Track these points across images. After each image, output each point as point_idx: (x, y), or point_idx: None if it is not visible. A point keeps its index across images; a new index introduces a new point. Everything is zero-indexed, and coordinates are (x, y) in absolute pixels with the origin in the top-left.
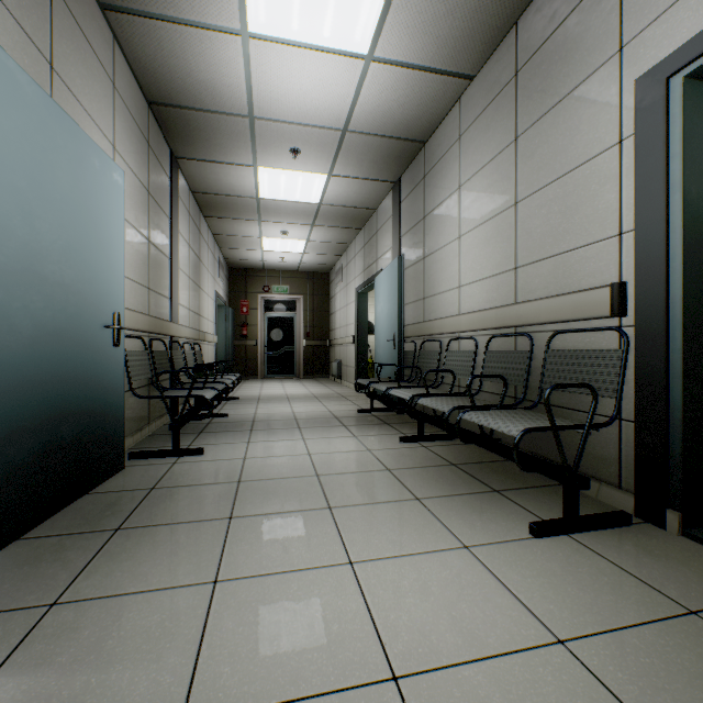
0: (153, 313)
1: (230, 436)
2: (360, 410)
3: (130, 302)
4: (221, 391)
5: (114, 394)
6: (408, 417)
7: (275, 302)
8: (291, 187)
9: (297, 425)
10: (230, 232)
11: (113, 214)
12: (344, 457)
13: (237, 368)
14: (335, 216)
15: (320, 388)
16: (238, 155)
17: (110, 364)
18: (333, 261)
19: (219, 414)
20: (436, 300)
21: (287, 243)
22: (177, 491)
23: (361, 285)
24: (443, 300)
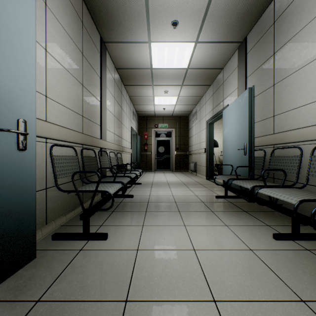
0: (86, 132)
1: (130, 217)
2: (218, 196)
3: (63, 122)
4: (130, 180)
5: (19, 195)
6: (257, 205)
7: (160, 132)
8: (171, 57)
9: (177, 208)
10: (137, 94)
11: (17, 28)
12: (231, 260)
13: (142, 166)
14: (196, 77)
15: (185, 177)
16: (139, 34)
17: (11, 166)
18: (191, 109)
19: (127, 195)
20: (291, 114)
21: (167, 99)
22: (55, 315)
23: (211, 118)
24: (301, 113)
